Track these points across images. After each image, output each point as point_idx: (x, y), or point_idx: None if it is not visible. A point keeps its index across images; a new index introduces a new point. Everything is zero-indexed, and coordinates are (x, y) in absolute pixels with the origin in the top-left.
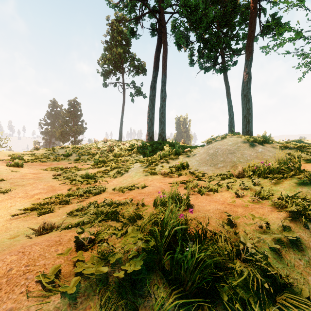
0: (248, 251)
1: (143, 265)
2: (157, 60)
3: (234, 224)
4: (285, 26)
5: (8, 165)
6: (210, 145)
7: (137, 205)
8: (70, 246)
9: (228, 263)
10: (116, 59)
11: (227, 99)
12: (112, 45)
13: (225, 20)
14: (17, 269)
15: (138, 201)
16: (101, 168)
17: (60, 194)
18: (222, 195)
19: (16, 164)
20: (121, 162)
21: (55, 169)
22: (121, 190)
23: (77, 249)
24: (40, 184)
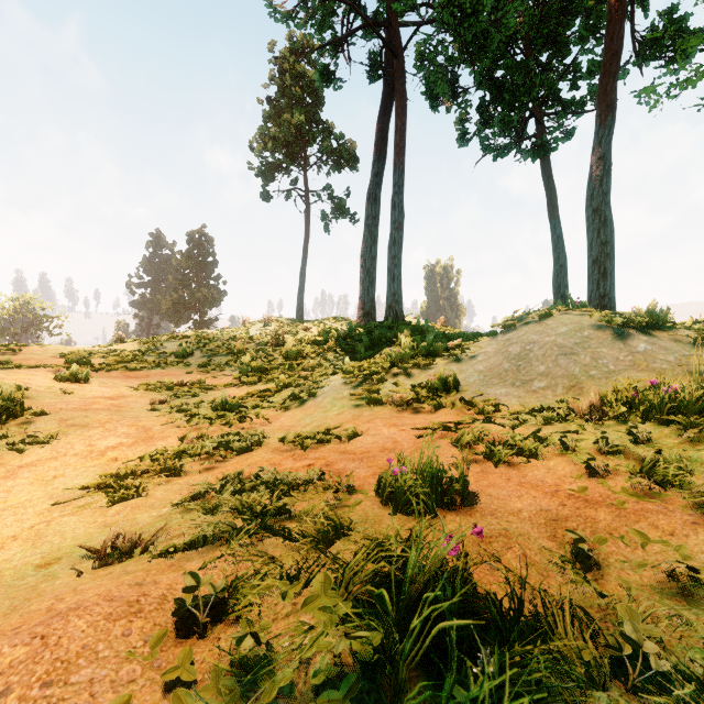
0: (645, 657)
1: (350, 701)
2: (382, 134)
3: (592, 560)
4: (697, 38)
5: (57, 378)
6: (511, 333)
7: (336, 490)
8: (163, 620)
9: (589, 696)
10: (290, 136)
11: (550, 221)
12: (283, 107)
13: (545, 33)
14: (21, 695)
15: (338, 477)
16: (257, 385)
17: (161, 450)
18: (551, 468)
19: (74, 375)
20: (301, 372)
21: (156, 388)
22: (298, 444)
23: (179, 629)
24: (120, 425)
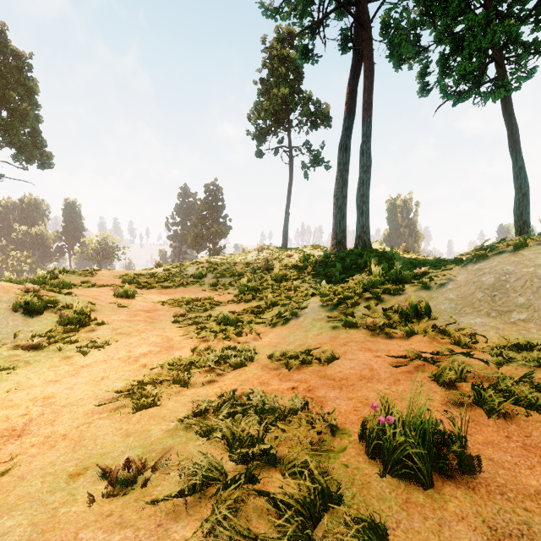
0: None
1: None
2: (352, 95)
3: None
4: None
5: (115, 295)
6: (482, 262)
7: (320, 433)
8: None
9: None
10: (277, 106)
11: (511, 155)
12: (272, 85)
13: None
14: None
15: (320, 412)
16: (251, 302)
17: (177, 359)
18: None
19: (125, 293)
20: (286, 292)
21: (179, 303)
22: (284, 363)
23: None
24: (151, 334)
